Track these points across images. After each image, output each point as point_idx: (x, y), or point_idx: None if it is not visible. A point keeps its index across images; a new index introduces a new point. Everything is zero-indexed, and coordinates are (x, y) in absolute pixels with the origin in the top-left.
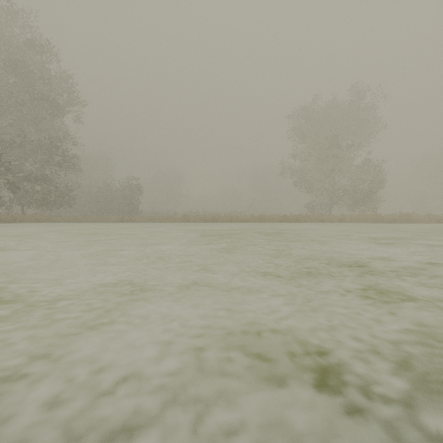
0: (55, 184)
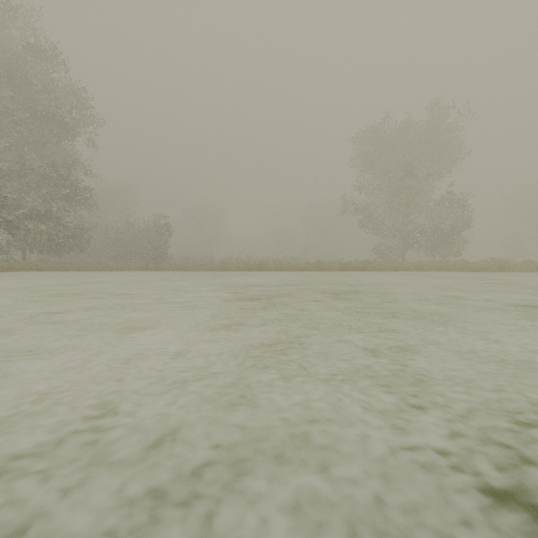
0: (63, 223)
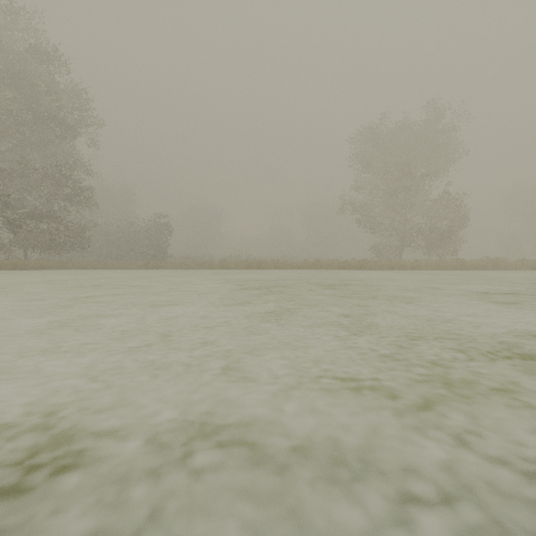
0: (65, 222)
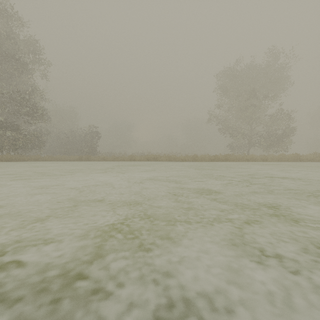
0: (28, 130)
